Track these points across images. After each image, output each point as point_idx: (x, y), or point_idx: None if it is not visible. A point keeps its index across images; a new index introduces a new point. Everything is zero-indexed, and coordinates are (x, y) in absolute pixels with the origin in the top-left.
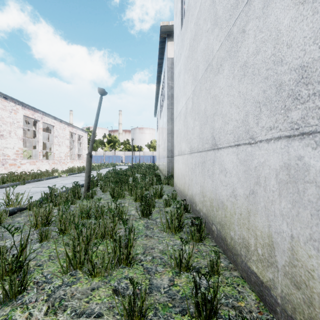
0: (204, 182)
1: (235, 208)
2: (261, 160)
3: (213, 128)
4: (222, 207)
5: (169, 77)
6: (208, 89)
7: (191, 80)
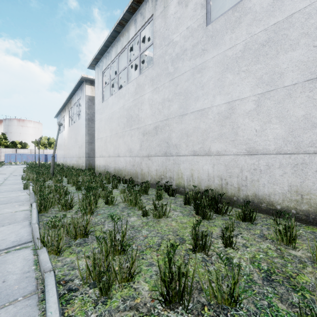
0: (115, 166)
1: (123, 169)
2: (127, 159)
3: (118, 151)
4: (121, 170)
5: (86, 107)
6: (117, 140)
7: (109, 130)
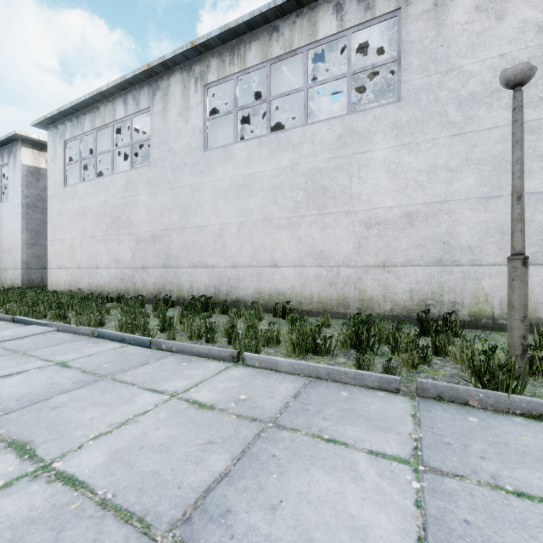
0: (91, 281)
1: (106, 285)
2: (112, 272)
3: (97, 261)
4: (101, 287)
5: (24, 185)
6: (94, 245)
7: (79, 231)
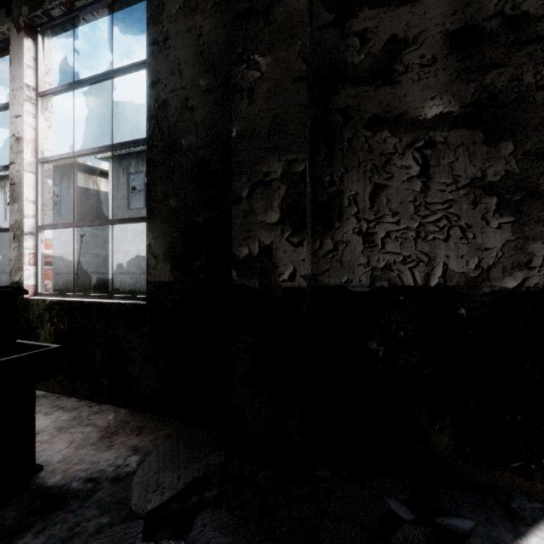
0: None
1: None
2: None
3: None
4: None
5: (79, 203)
6: None
7: (144, 245)
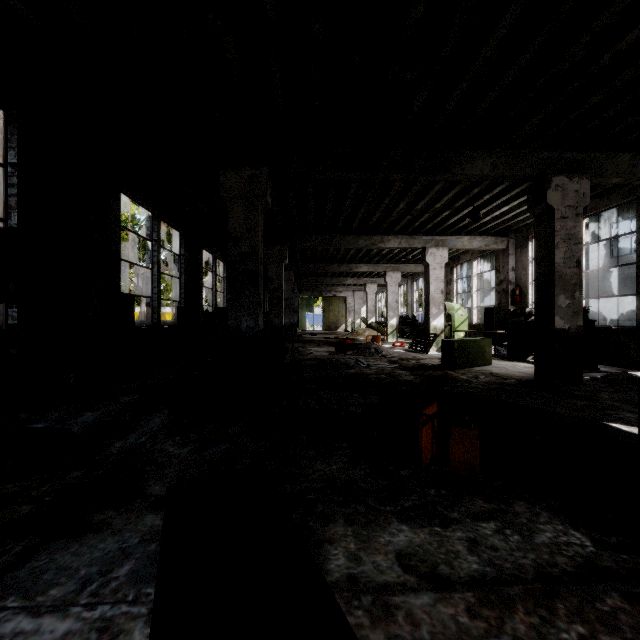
0: None
1: None
2: None
3: None
4: None
5: None
6: None
7: (630, 291)
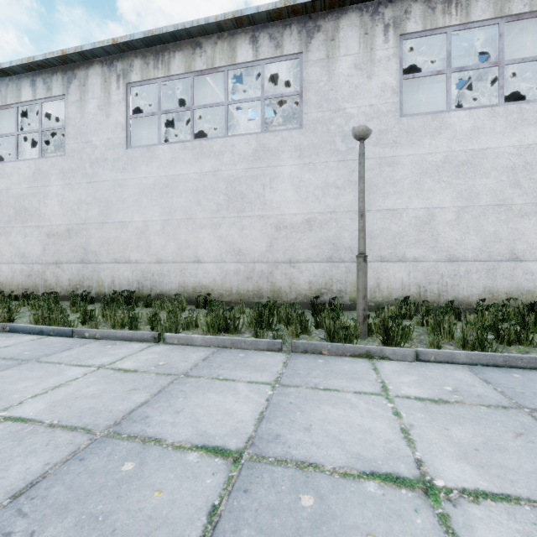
0: None
1: (8, 282)
2: (16, 268)
3: None
4: (1, 284)
5: None
6: None
7: None
